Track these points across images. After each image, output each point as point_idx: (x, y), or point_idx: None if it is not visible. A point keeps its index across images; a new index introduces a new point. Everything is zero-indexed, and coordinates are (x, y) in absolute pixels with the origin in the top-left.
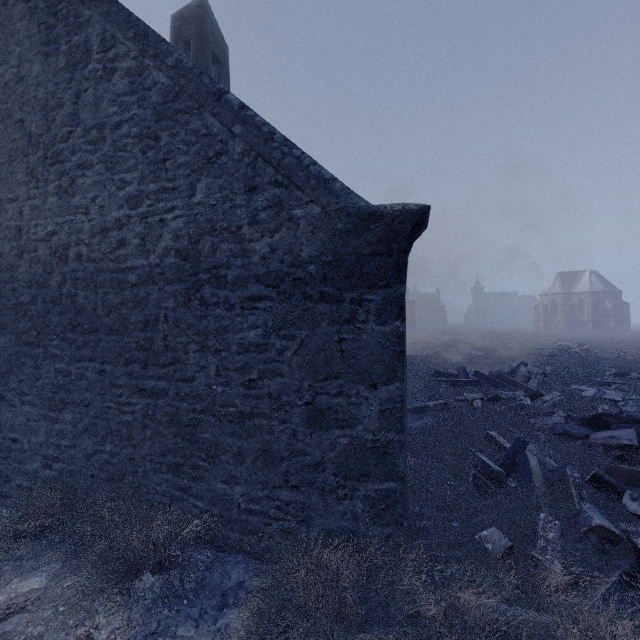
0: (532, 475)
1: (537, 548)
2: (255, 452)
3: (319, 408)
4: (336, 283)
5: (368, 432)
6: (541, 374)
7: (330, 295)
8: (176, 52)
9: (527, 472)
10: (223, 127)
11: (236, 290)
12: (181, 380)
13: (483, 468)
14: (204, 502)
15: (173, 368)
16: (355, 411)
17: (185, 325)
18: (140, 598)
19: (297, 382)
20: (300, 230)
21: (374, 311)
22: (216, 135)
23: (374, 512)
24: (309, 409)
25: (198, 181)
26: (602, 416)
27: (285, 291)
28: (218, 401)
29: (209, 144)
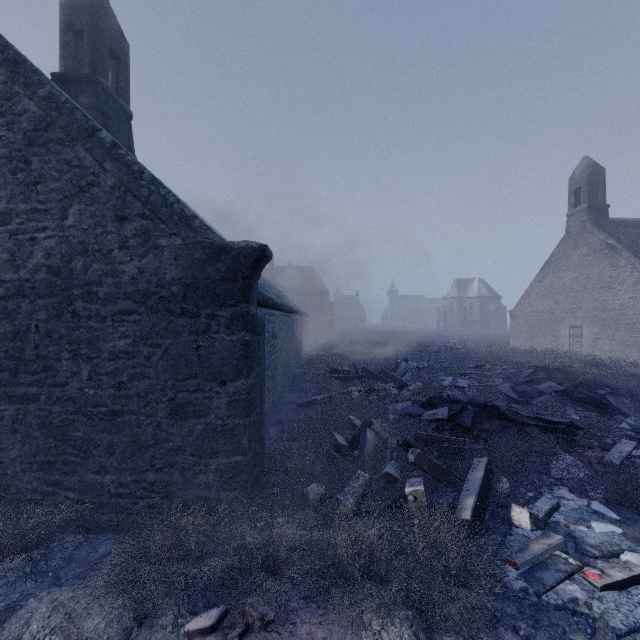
0: (366, 446)
1: (342, 493)
2: (125, 444)
3: (180, 403)
4: (194, 301)
5: (219, 419)
6: (415, 368)
7: (190, 311)
8: (49, 84)
9: (364, 444)
10: (95, 161)
11: (107, 305)
12: (53, 385)
13: (335, 444)
14: (76, 493)
15: (45, 375)
16: (209, 403)
17: (57, 335)
18: (4, 577)
19: (162, 382)
20: (165, 257)
21: (224, 324)
22: (88, 168)
23: (223, 481)
24: (172, 404)
25: (70, 206)
26: (433, 399)
27: (152, 307)
28: (90, 402)
29: (81, 175)
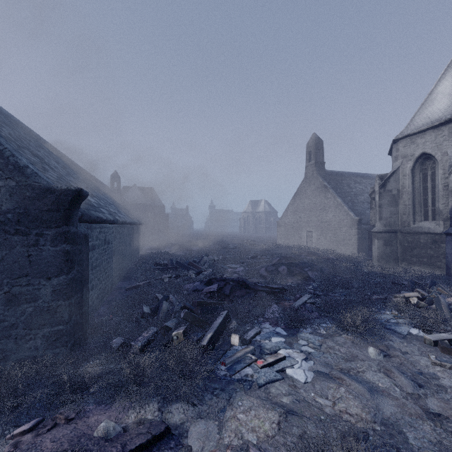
0: (160, 311)
1: (135, 340)
2: None
3: (14, 294)
4: (26, 224)
5: (45, 302)
6: (212, 260)
7: (22, 231)
8: None
9: (160, 310)
10: None
11: None
12: None
13: (142, 313)
14: None
15: None
16: (38, 293)
17: None
18: None
19: None
20: (1, 193)
21: (50, 240)
22: None
23: (48, 343)
24: (7, 295)
25: None
26: (211, 279)
27: None
28: None
29: None
